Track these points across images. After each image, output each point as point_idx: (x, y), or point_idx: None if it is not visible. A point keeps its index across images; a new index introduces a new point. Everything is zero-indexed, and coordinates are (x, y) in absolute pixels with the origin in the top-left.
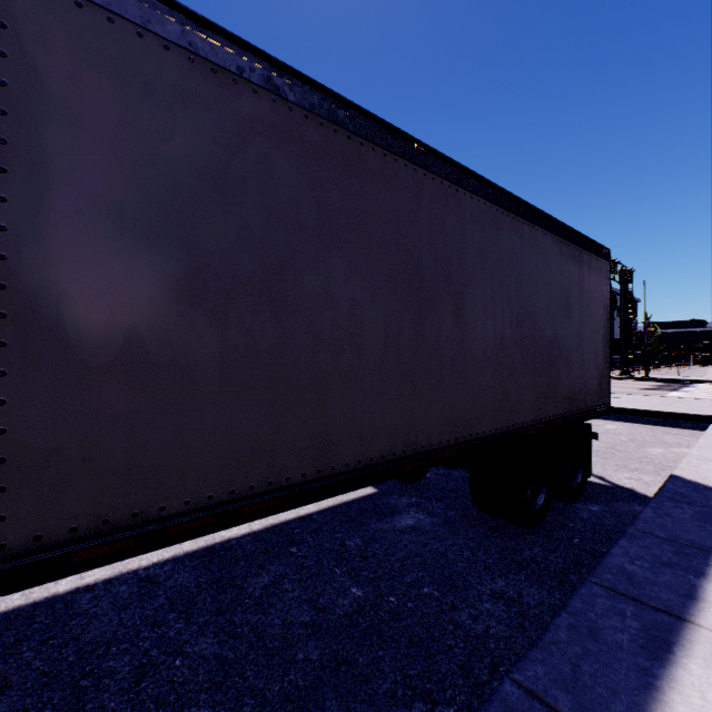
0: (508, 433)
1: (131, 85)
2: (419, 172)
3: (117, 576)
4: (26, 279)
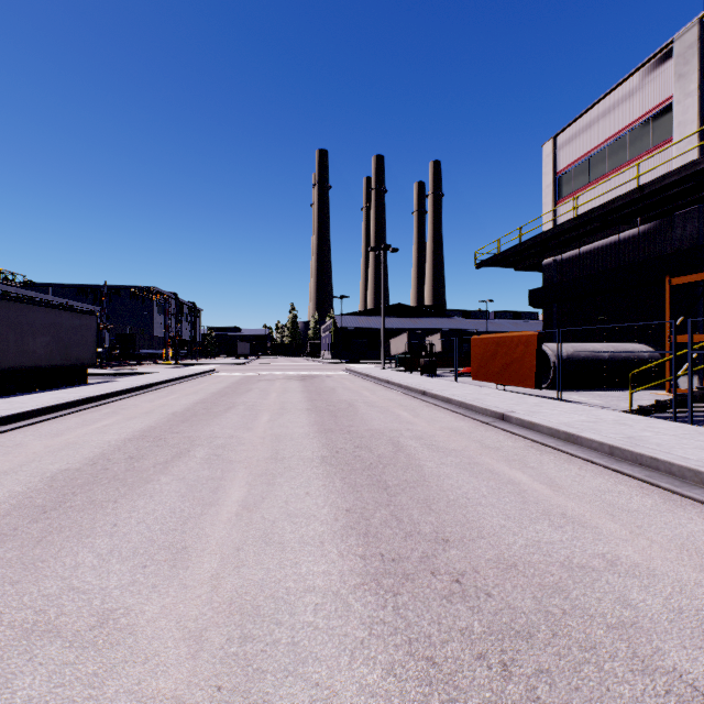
0: (51, 366)
1: None
2: (24, 305)
3: None
4: None
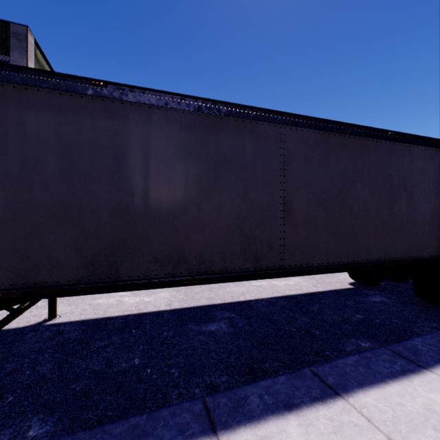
0: (439, 258)
1: (306, 145)
2: (391, 144)
3: (257, 299)
4: (287, 201)
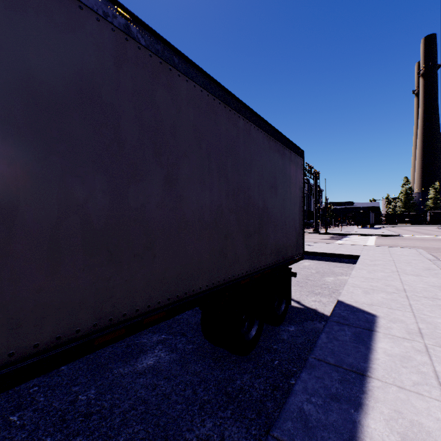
0: (225, 285)
1: None
2: (119, 35)
3: None
4: None
